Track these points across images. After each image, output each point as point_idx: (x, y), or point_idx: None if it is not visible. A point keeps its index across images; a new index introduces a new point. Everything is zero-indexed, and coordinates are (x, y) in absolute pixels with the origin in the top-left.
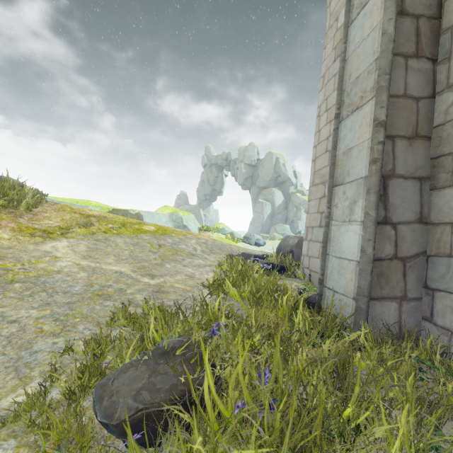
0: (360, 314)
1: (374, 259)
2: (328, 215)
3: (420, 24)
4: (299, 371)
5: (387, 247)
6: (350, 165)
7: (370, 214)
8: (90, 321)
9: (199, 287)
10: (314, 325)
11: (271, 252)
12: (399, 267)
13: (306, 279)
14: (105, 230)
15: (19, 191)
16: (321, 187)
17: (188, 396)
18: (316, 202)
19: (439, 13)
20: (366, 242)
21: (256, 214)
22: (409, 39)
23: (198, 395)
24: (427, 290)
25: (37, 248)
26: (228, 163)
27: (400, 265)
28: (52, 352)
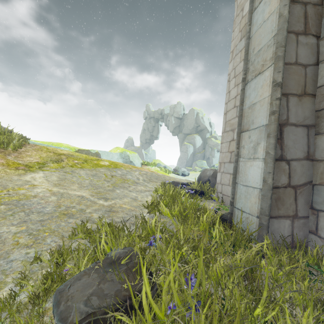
0: (263, 229)
1: (272, 187)
2: (237, 154)
3: (307, 9)
4: (217, 274)
5: (283, 178)
6: (254, 116)
7: (270, 153)
8: (57, 235)
9: (141, 207)
10: (228, 238)
11: (193, 180)
12: (292, 193)
13: (219, 200)
14: (72, 165)
15: (8, 136)
16: (231, 133)
17: (130, 300)
18: (227, 144)
19: (321, 1)
20: (267, 174)
21: (182, 153)
22: (299, 20)
23: (138, 299)
24: (313, 210)
25: (19, 178)
26: (163, 116)
27: (293, 192)
28: (24, 261)
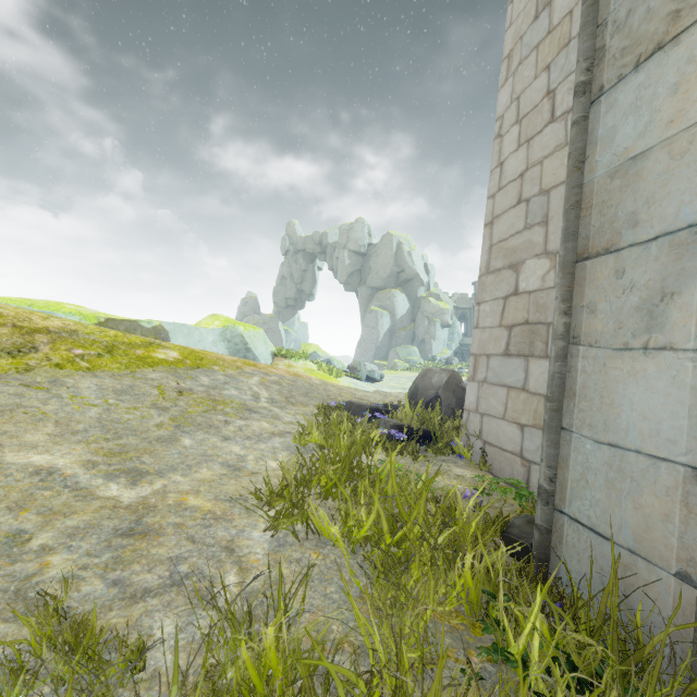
0: None
1: None
2: (563, 331)
3: None
4: None
5: None
6: (641, 200)
7: None
8: None
9: (249, 502)
10: None
11: (393, 392)
12: None
13: (474, 458)
14: (62, 361)
15: None
16: (508, 274)
17: None
18: (497, 306)
19: None
20: None
21: (367, 330)
22: None
23: None
24: None
25: None
26: (324, 249)
27: None
28: None
